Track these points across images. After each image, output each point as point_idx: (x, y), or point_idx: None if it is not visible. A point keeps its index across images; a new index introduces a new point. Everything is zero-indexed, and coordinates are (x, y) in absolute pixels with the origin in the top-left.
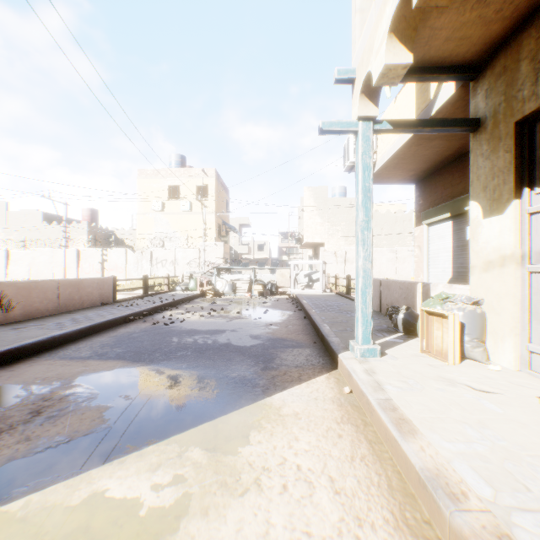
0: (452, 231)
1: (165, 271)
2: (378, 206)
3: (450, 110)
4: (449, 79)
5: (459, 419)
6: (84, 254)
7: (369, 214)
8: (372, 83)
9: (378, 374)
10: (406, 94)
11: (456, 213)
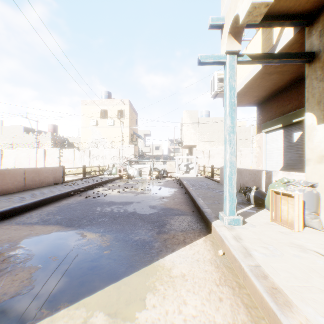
0: (283, 136)
1: (98, 162)
2: None
3: (288, 51)
4: (291, 25)
5: (323, 288)
6: (48, 152)
7: (234, 122)
8: (237, 25)
9: (244, 240)
10: (254, 43)
11: (286, 124)
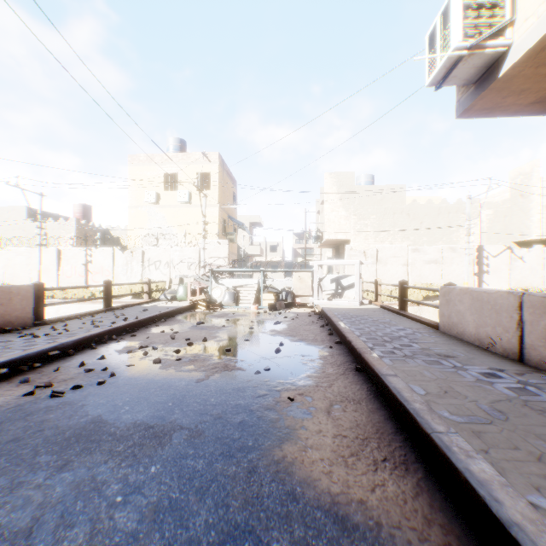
0: None
1: (159, 274)
2: (408, 199)
3: None
4: None
5: None
6: (66, 254)
7: None
8: None
9: None
10: None
11: None
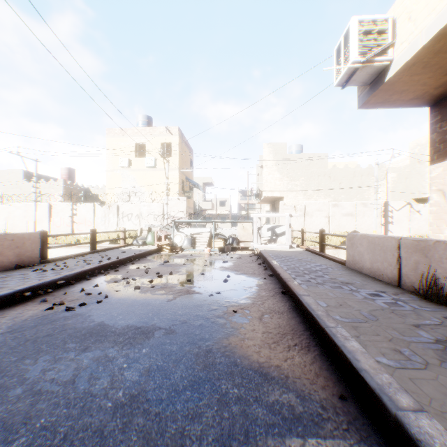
0: None
1: (131, 224)
2: (331, 164)
3: None
4: None
5: None
6: (56, 208)
7: None
8: None
9: None
10: None
11: None
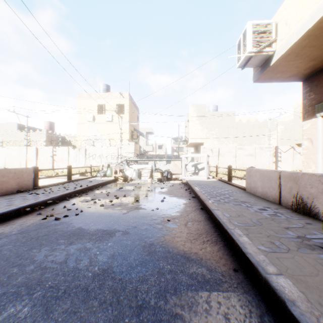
0: None
1: (95, 162)
2: (237, 119)
3: None
4: None
5: None
6: (41, 150)
7: None
8: None
9: None
10: None
11: None
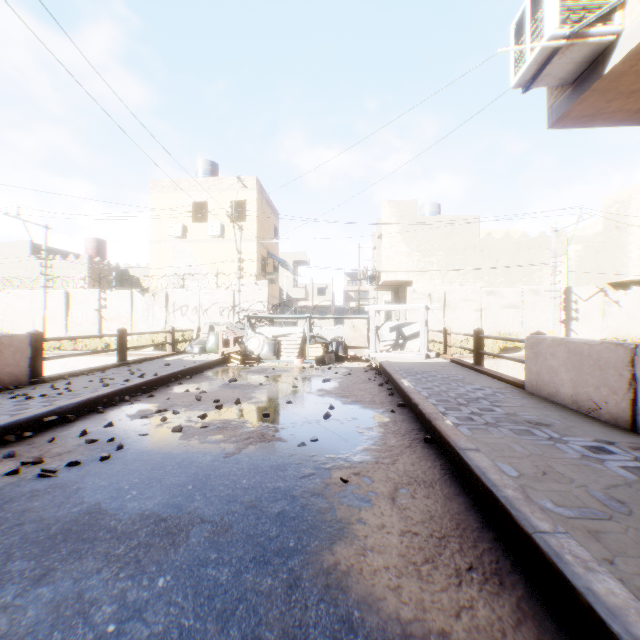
0: None
1: (186, 321)
2: (481, 233)
3: None
4: None
5: None
6: (76, 298)
7: None
8: None
9: None
10: None
11: None
